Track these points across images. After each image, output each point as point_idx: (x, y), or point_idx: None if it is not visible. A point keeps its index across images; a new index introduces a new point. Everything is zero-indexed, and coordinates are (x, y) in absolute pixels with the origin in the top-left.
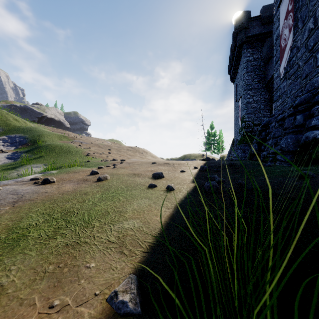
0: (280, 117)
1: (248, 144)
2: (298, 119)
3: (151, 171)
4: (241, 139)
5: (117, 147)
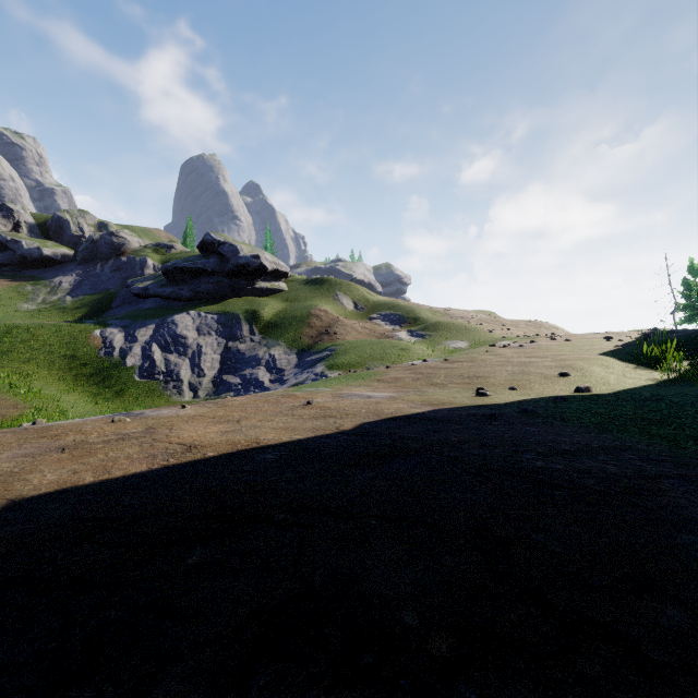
0: None
1: None
2: None
3: (599, 337)
4: None
5: (510, 322)
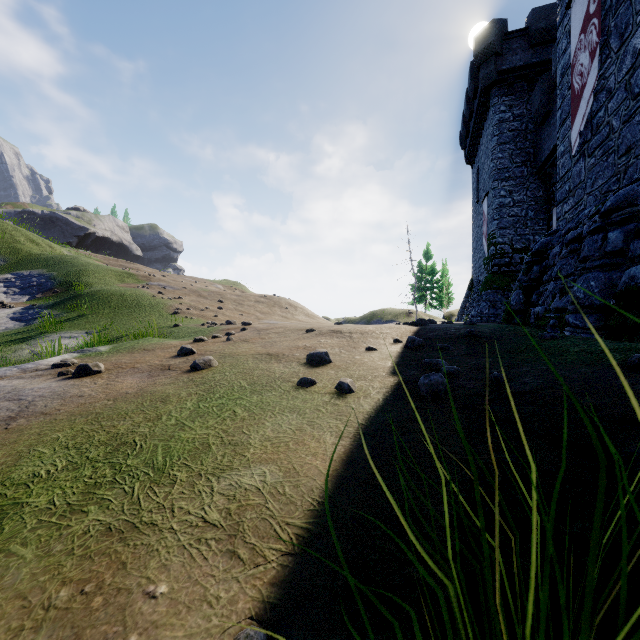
0: (573, 235)
1: (502, 291)
2: (612, 239)
3: (304, 349)
4: (489, 280)
5: (237, 297)
